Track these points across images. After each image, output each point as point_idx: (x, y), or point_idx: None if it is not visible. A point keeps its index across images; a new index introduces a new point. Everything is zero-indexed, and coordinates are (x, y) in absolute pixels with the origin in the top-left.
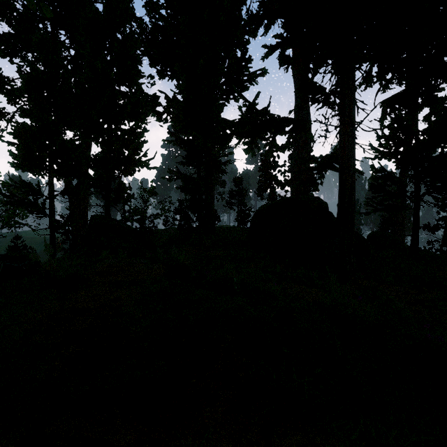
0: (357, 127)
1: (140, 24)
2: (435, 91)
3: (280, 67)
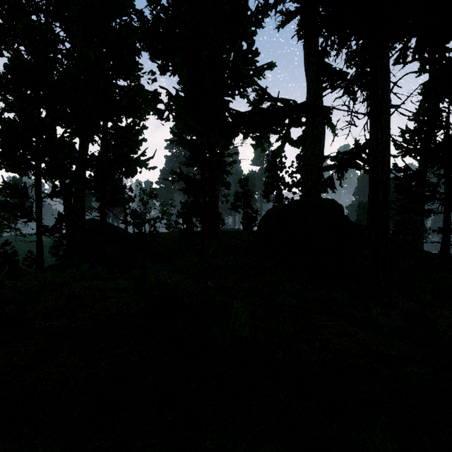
0: (392, 114)
1: (140, 16)
2: None
3: (298, 40)
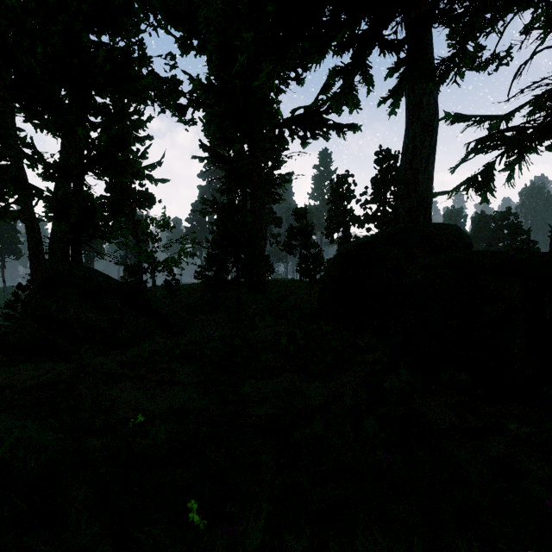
0: None
1: None
2: None
3: None
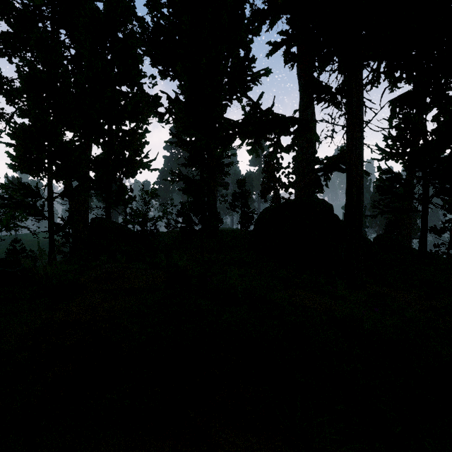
0: (365, 127)
1: (142, 23)
2: (446, 89)
3: (285, 64)
